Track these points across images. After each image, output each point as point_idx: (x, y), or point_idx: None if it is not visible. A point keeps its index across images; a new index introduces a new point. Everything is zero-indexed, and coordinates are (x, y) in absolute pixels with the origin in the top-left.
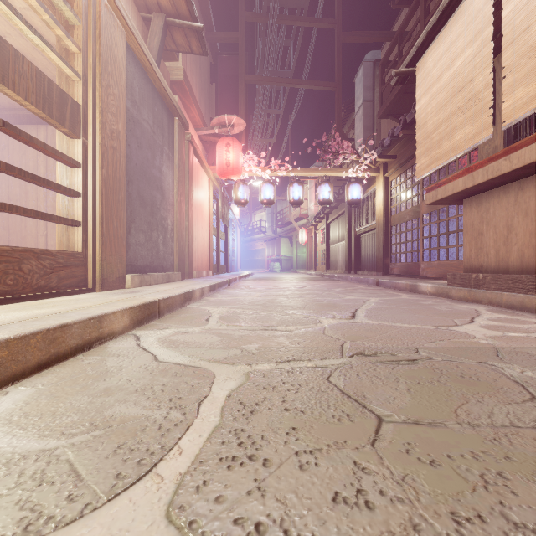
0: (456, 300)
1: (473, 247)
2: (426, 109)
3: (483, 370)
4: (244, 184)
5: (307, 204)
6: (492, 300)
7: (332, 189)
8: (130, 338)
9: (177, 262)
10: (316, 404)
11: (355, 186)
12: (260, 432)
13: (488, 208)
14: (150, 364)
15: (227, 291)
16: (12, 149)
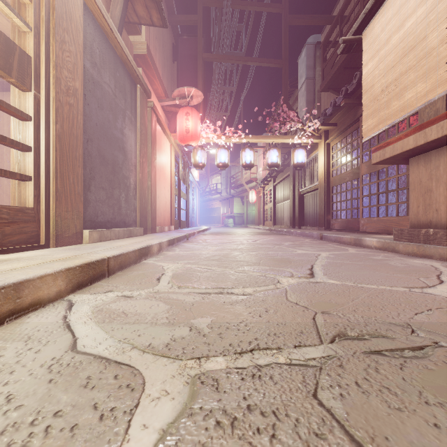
0: (403, 254)
1: (421, 203)
2: (373, 72)
3: None
4: (201, 149)
5: (256, 169)
6: (444, 255)
7: (279, 154)
8: (61, 307)
9: (139, 218)
10: None
11: (300, 151)
12: None
13: (438, 165)
14: (60, 358)
15: (185, 244)
16: None
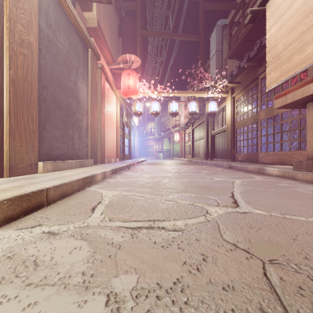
0: (302, 181)
1: None
2: (276, 35)
3: None
4: (139, 101)
5: (179, 118)
6: None
7: (197, 105)
8: None
9: (90, 152)
10: None
11: (213, 102)
12: None
13: None
14: None
15: (126, 173)
16: None
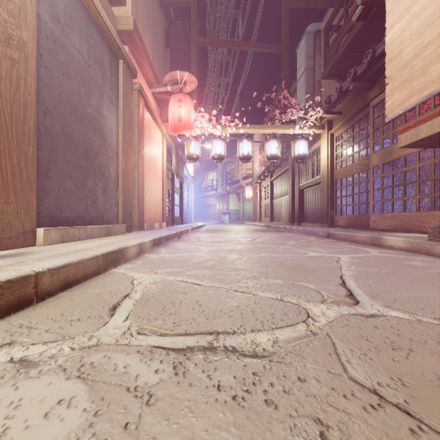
0: None
1: None
2: (402, 35)
3: None
4: (195, 140)
5: (252, 165)
6: None
7: (279, 145)
8: None
9: (121, 214)
10: None
11: (301, 142)
12: None
13: None
14: None
15: (175, 244)
16: None
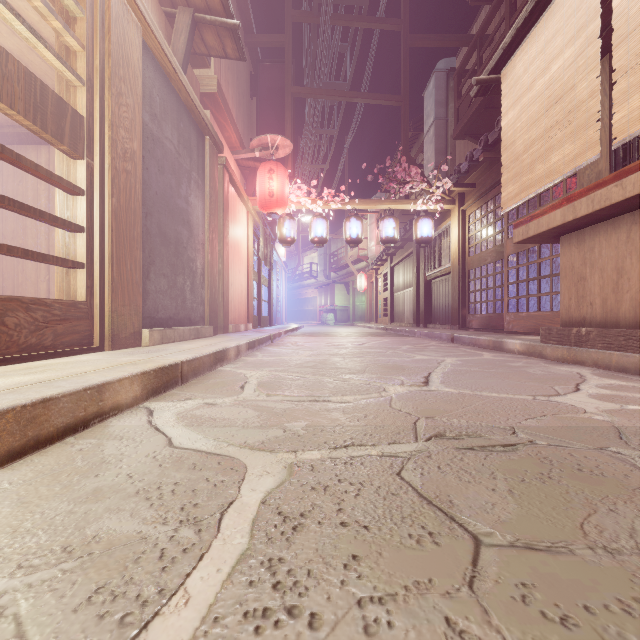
0: (551, 360)
1: (573, 295)
2: (515, 125)
3: (607, 460)
4: (290, 219)
5: (367, 244)
6: (597, 361)
7: (397, 225)
8: (140, 413)
9: (208, 314)
10: (385, 514)
11: (425, 221)
12: (306, 563)
13: (593, 246)
14: (161, 451)
15: (269, 348)
16: (7, 175)
